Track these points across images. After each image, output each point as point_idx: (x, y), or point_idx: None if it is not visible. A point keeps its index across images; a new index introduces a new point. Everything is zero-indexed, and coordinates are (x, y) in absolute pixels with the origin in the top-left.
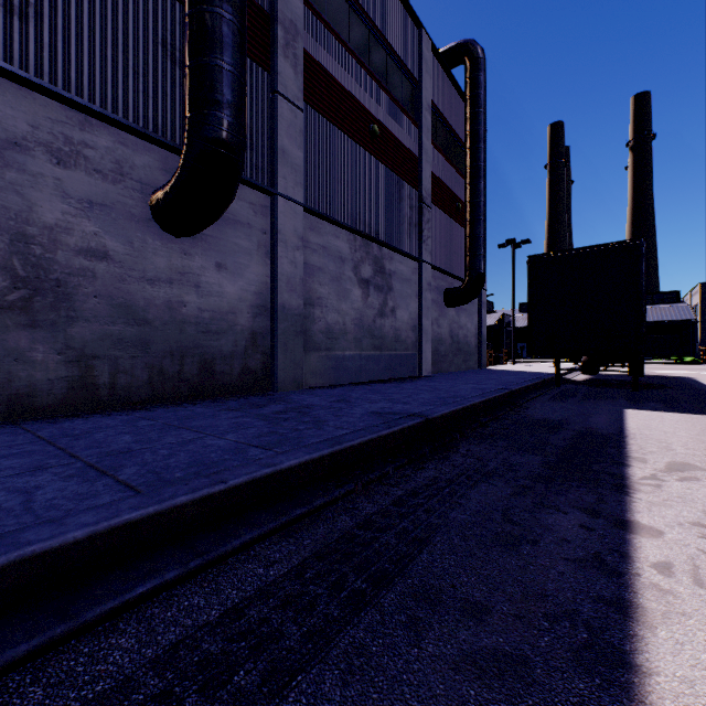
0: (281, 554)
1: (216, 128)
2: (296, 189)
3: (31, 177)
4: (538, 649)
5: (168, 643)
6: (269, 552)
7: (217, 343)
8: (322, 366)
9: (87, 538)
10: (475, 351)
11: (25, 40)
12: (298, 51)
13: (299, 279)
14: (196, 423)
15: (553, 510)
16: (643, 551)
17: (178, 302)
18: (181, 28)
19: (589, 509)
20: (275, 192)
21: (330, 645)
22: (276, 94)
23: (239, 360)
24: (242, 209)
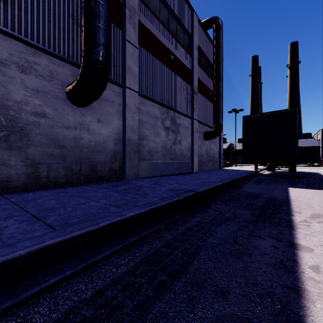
0: (125, 261)
1: (96, 55)
2: (134, 85)
3: (9, 78)
4: (255, 314)
5: (64, 310)
6: (119, 259)
7: (98, 157)
8: (147, 167)
9: (26, 254)
10: (218, 160)
11: (6, 13)
12: (135, 20)
13: (136, 127)
14: (87, 194)
15: (258, 237)
16: (304, 259)
17: (79, 137)
18: (80, 9)
19: (275, 237)
20: (125, 86)
21: (147, 312)
22: (125, 40)
23: (108, 164)
24: (109, 94)
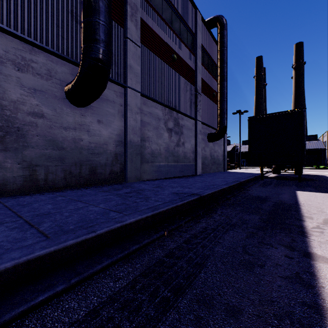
0: (123, 273)
1: (96, 52)
2: (136, 84)
3: (4, 76)
4: None
5: None
6: (117, 272)
7: (98, 159)
8: (149, 170)
9: (13, 267)
10: (222, 163)
11: (1, 8)
12: (137, 18)
13: (138, 128)
14: (86, 198)
15: (269, 246)
16: (322, 271)
17: (78, 139)
18: (80, 5)
19: (288, 245)
20: (126, 86)
21: None
22: (127, 38)
23: (109, 167)
24: (110, 94)
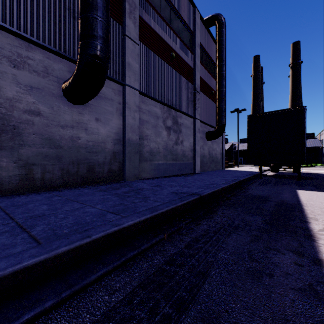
0: (120, 284)
1: (94, 49)
2: (135, 82)
3: None
4: None
5: None
6: (113, 282)
7: (96, 157)
8: (148, 168)
9: None
10: (220, 161)
11: None
12: (136, 15)
13: (136, 126)
14: (83, 198)
15: (276, 251)
16: None
17: (76, 137)
18: (78, 1)
19: (296, 251)
20: (124, 84)
21: None
22: (125, 36)
23: (107, 165)
24: (108, 91)
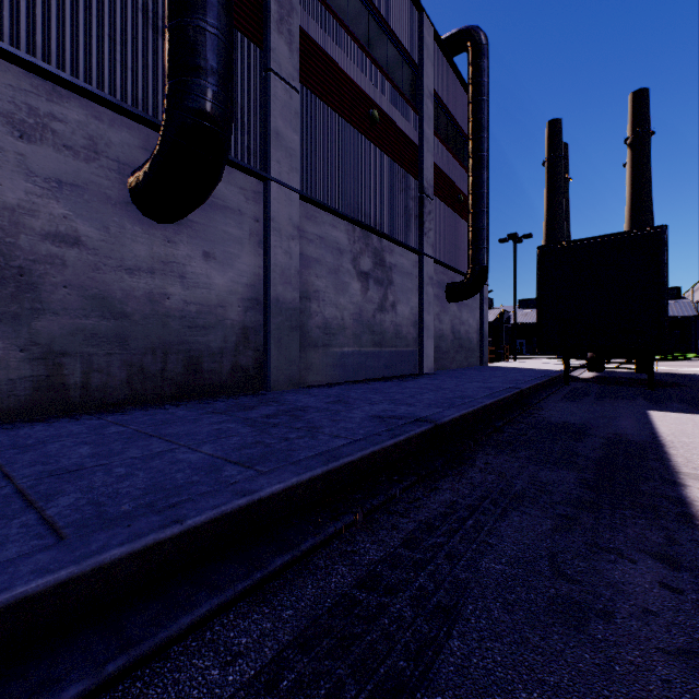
0: (249, 638)
1: (198, 97)
2: (291, 174)
3: None
4: None
5: None
6: (233, 633)
7: (205, 339)
8: (319, 364)
9: None
10: (477, 347)
11: None
12: (293, 27)
13: (294, 271)
14: (173, 429)
15: (614, 555)
16: None
17: (160, 294)
18: None
19: (662, 554)
20: (268, 177)
21: None
22: (269, 72)
23: (229, 357)
24: (232, 194)
